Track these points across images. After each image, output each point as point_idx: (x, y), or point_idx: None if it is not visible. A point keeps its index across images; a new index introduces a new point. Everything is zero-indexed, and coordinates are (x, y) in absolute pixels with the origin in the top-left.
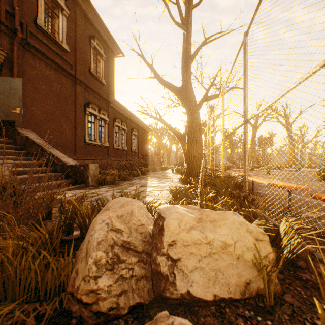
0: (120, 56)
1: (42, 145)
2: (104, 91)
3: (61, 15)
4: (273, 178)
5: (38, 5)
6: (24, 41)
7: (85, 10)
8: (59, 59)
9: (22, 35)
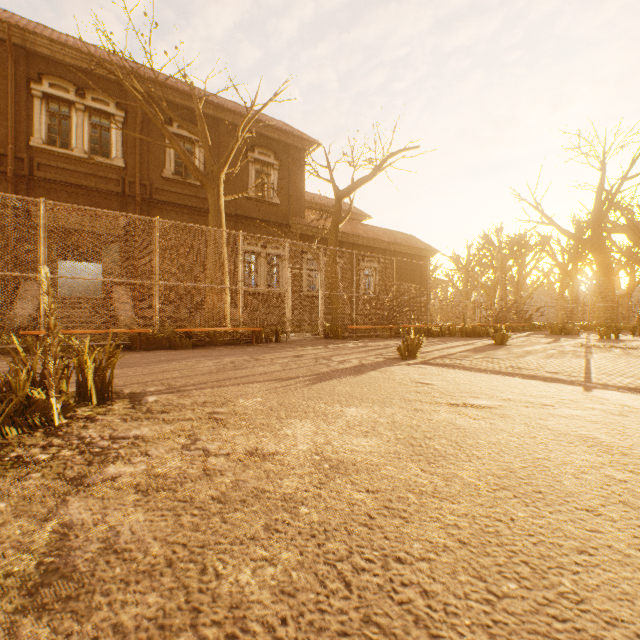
0: (315, 148)
1: (117, 300)
2: (280, 213)
3: (198, 149)
4: (387, 348)
5: (166, 156)
6: (148, 201)
7: (233, 122)
8: (195, 200)
9: (145, 197)
